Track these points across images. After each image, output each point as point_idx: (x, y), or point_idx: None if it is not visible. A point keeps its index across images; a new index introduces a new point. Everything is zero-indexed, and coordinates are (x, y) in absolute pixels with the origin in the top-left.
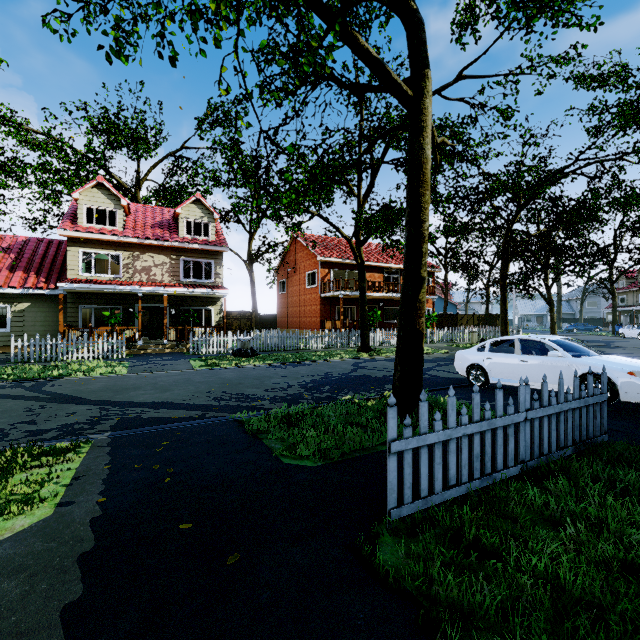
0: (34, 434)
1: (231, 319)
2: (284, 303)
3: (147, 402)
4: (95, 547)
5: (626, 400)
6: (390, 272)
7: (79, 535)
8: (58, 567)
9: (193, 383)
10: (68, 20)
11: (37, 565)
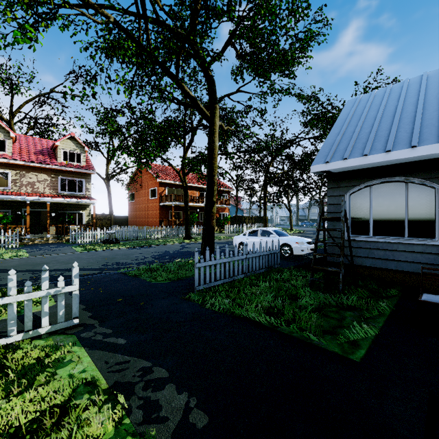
0: (1, 286)
1: (96, 219)
2: (133, 208)
3: (60, 269)
4: (86, 307)
5: (295, 254)
6: (204, 190)
7: None
8: None
9: (84, 259)
10: (5, 37)
11: (67, 312)
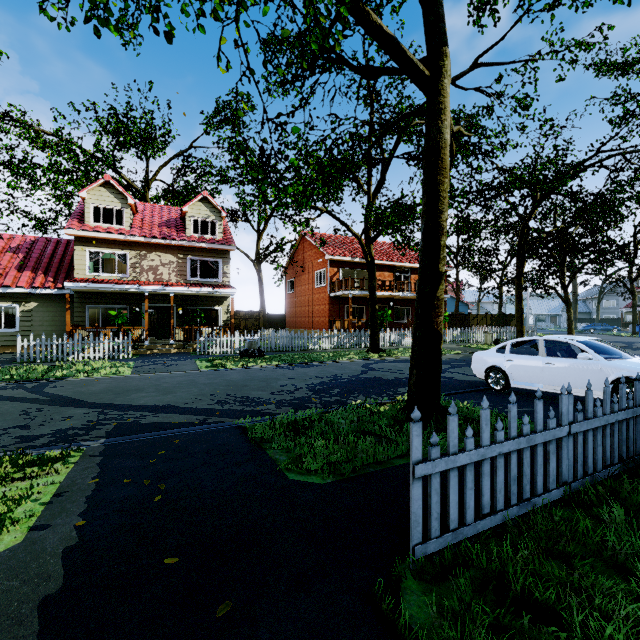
0: (25, 440)
1: (239, 319)
2: (292, 303)
3: (148, 405)
4: (62, 588)
5: None
6: (400, 271)
7: (47, 570)
8: (13, 616)
9: (197, 385)
10: (66, 6)
11: None
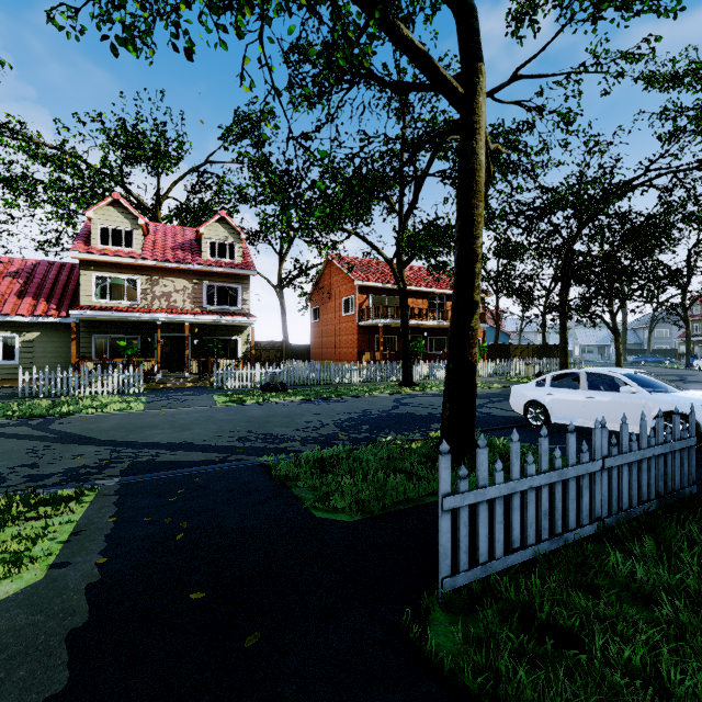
0: (34, 479)
1: (259, 350)
2: (318, 332)
3: (163, 443)
4: (88, 622)
5: None
6: (435, 298)
7: (71, 606)
8: (42, 647)
9: (216, 421)
10: (76, 15)
11: (17, 644)
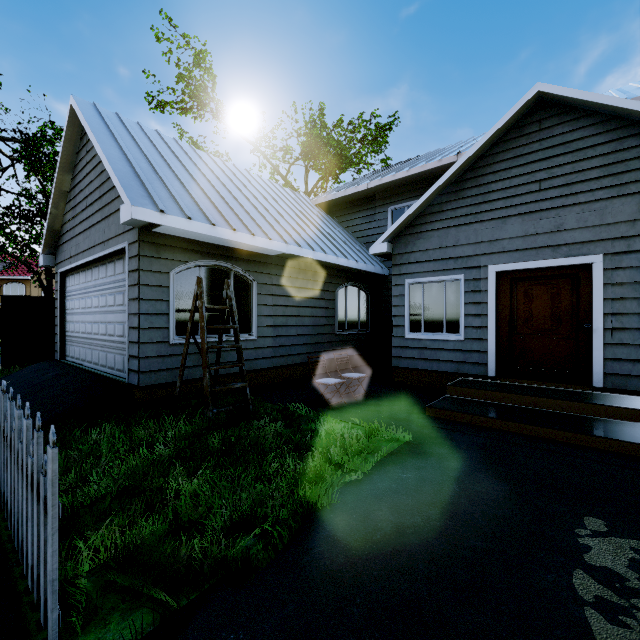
0: None
1: None
2: None
3: None
4: None
5: None
6: None
7: None
8: None
9: None
10: None
11: None
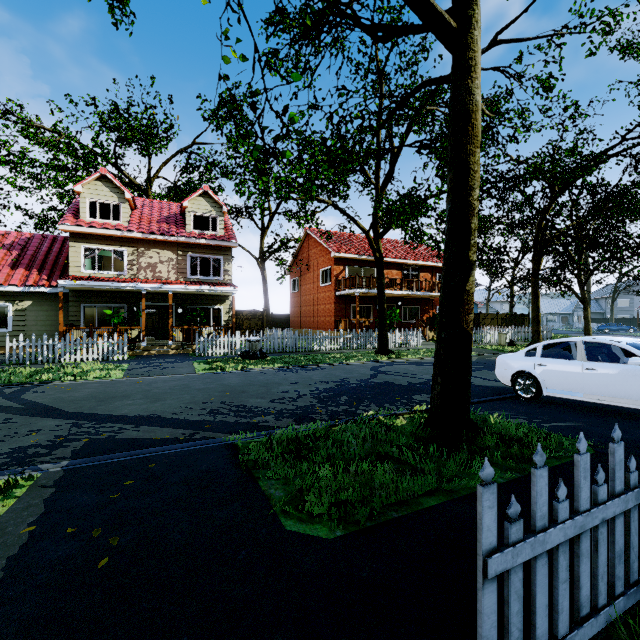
0: None
1: (241, 318)
2: (297, 302)
3: (130, 416)
4: None
5: None
6: (408, 269)
7: None
8: None
9: (190, 391)
10: None
11: None
